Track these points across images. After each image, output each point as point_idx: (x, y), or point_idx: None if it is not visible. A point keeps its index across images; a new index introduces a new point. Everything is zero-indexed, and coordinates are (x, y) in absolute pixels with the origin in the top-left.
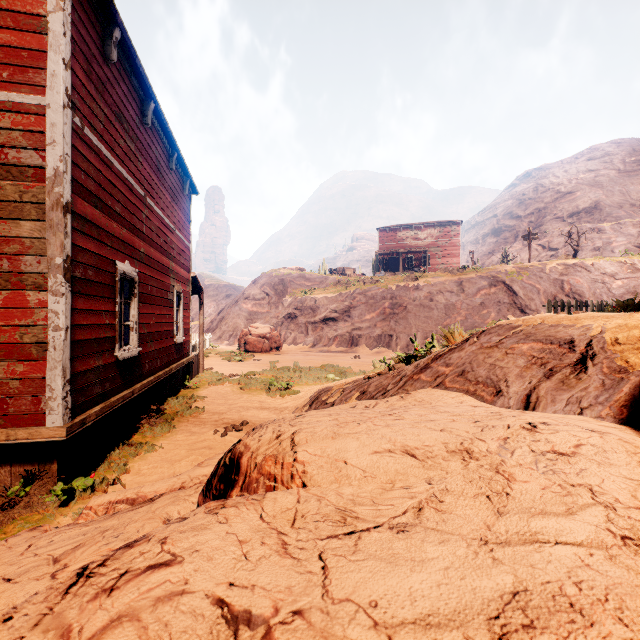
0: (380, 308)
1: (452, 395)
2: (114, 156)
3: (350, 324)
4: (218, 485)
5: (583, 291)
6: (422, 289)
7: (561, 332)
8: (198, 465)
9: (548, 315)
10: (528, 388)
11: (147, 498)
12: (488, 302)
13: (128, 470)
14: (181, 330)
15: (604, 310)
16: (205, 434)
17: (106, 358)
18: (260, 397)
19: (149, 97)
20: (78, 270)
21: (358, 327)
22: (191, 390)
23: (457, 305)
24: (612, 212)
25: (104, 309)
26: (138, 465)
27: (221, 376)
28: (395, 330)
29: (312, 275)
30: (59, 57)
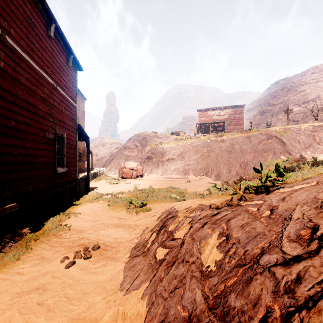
0: (201, 152)
1: None
2: None
3: (183, 162)
4: None
5: None
6: (226, 141)
7: None
8: None
9: None
10: None
11: None
12: (267, 148)
13: None
14: (64, 163)
15: None
16: (51, 263)
17: None
18: (120, 213)
19: None
20: None
21: (188, 163)
22: (73, 206)
23: (248, 150)
24: None
25: None
26: None
27: (99, 195)
28: (210, 165)
29: (161, 135)
30: None
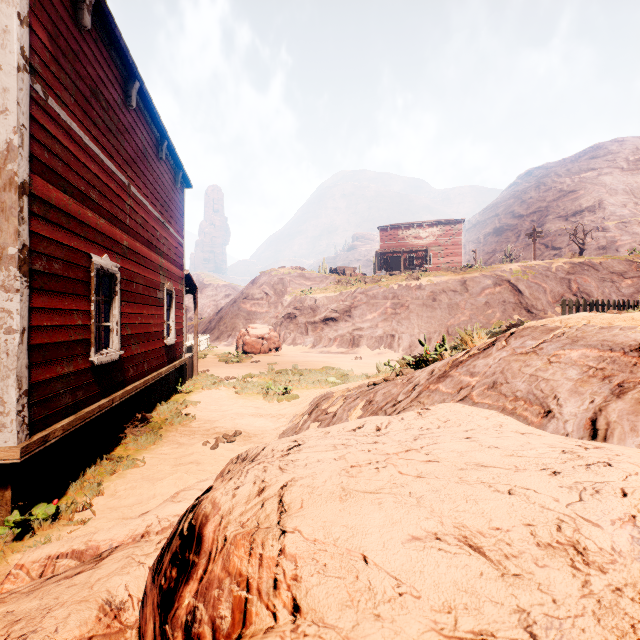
0: (382, 308)
1: (485, 414)
2: (89, 136)
3: (351, 324)
4: (169, 570)
5: (591, 290)
6: (425, 288)
7: (620, 336)
8: (172, 498)
9: (589, 315)
10: (591, 409)
11: (99, 549)
12: (493, 302)
13: (102, 491)
14: (173, 331)
15: (639, 309)
16: (194, 446)
17: (78, 363)
18: (256, 402)
19: (133, 76)
20: (40, 262)
21: (359, 327)
22: (183, 394)
23: (461, 305)
24: (616, 211)
25: (75, 308)
26: (114, 485)
27: (216, 379)
28: (397, 330)
29: (312, 274)
30: (13, 10)
